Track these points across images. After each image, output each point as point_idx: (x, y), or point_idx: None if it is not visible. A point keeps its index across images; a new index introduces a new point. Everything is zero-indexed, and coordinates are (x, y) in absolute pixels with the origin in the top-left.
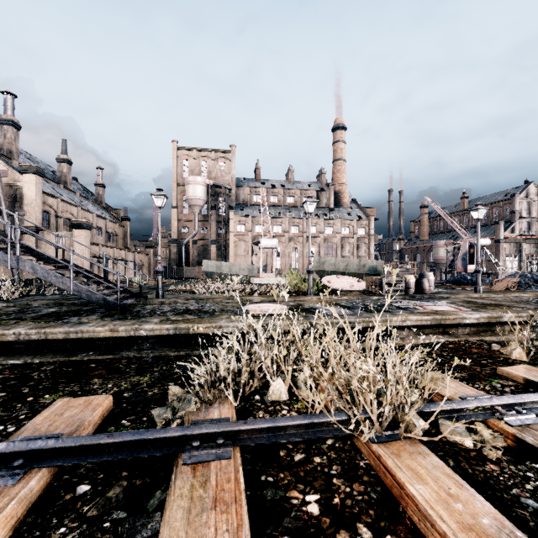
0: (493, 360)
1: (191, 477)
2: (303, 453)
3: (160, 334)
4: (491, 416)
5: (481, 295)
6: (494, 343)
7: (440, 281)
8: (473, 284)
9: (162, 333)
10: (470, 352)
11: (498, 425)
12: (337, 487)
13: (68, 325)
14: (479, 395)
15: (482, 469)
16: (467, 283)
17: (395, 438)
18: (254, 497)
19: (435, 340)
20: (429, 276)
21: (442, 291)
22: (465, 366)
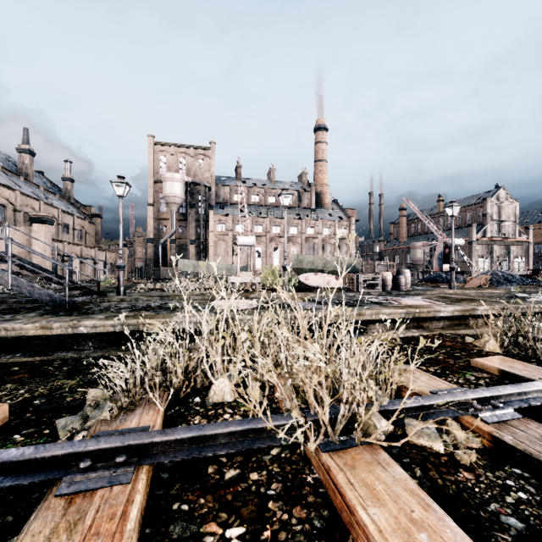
0: (466, 352)
1: (59, 516)
2: (237, 468)
3: (105, 331)
4: (465, 412)
5: (455, 291)
6: (468, 336)
7: (416, 279)
8: (448, 282)
9: (107, 330)
10: (444, 345)
11: (472, 423)
12: (271, 515)
13: None
14: (452, 389)
15: (454, 479)
16: (443, 281)
17: (351, 444)
18: (154, 536)
19: (409, 334)
20: (406, 273)
21: (418, 288)
22: (438, 358)
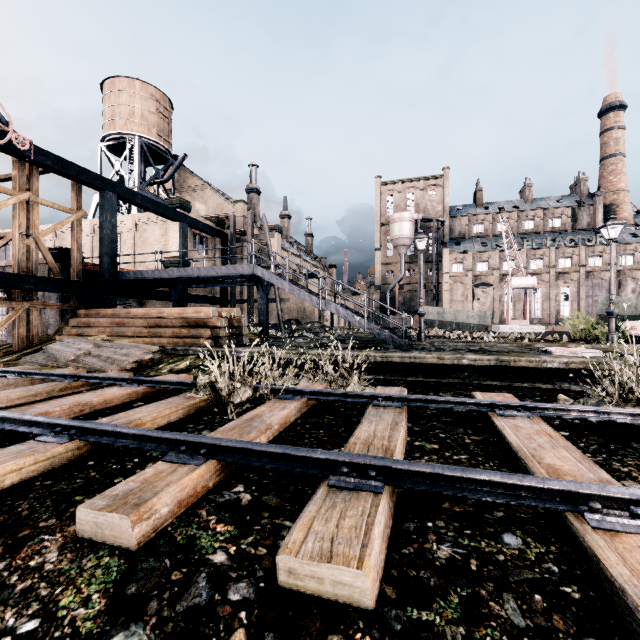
0: None
1: None
2: None
3: (481, 364)
4: None
5: None
6: None
7: None
8: None
9: (483, 363)
10: None
11: None
12: None
13: (400, 352)
14: None
15: None
16: None
17: None
18: None
19: None
20: None
21: None
22: None
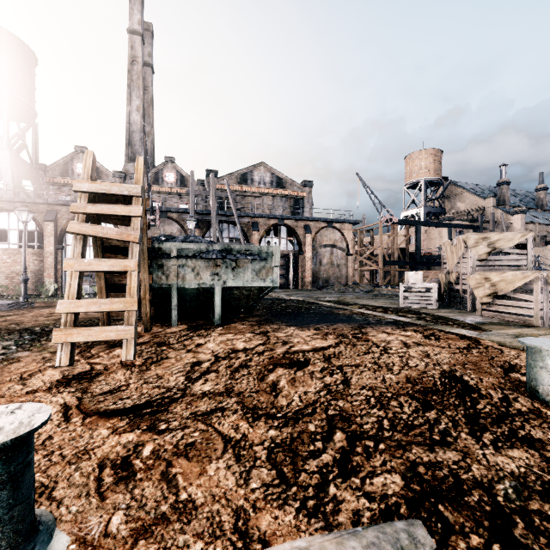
0: None
1: None
2: None
3: None
4: None
5: None
6: None
7: None
8: None
9: None
10: None
11: None
12: None
13: None
14: None
15: None
16: None
17: None
18: None
19: None
20: None
21: None
22: None
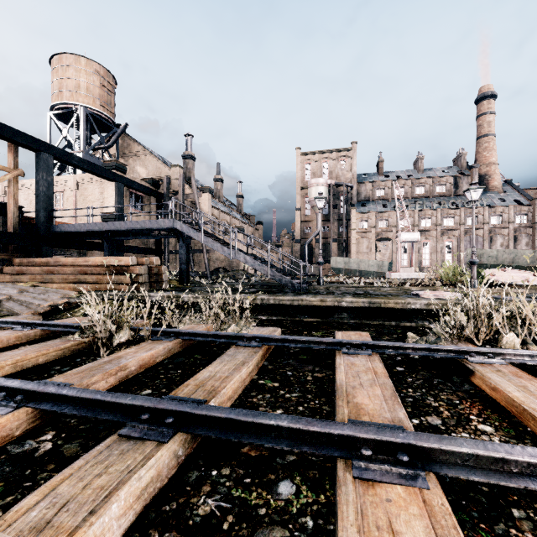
0: None
1: (484, 368)
2: None
3: (357, 306)
4: None
5: None
6: None
7: None
8: None
9: (359, 305)
10: None
11: None
12: None
13: (290, 296)
14: None
15: None
16: None
17: None
18: None
19: None
20: None
21: None
22: None
